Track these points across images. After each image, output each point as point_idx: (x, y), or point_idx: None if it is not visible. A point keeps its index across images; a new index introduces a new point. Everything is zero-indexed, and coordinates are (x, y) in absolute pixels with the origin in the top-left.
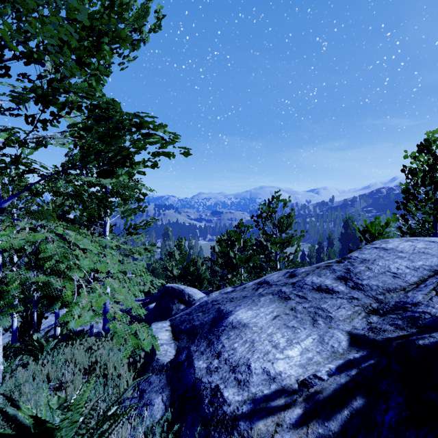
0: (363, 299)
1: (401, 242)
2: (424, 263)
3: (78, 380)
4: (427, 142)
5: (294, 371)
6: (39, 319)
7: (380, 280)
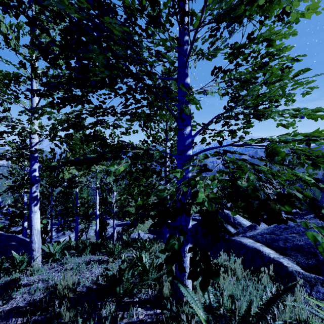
0: None
1: None
2: None
3: (220, 277)
4: None
5: None
6: (104, 225)
7: None
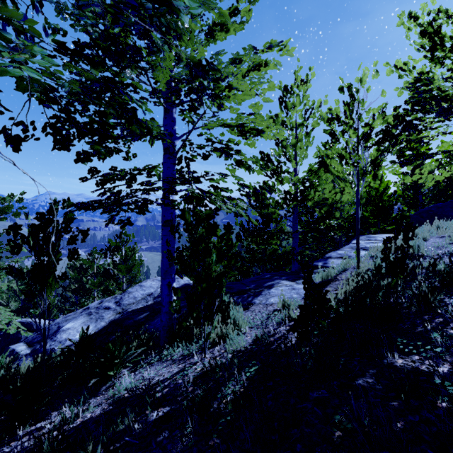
0: (118, 309)
1: (150, 281)
2: (148, 291)
3: None
4: (193, 219)
5: None
6: None
7: (129, 301)
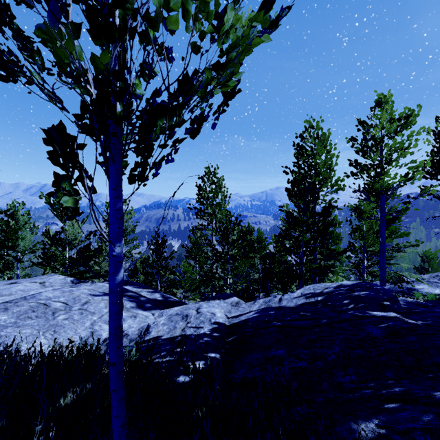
0: None
1: None
2: None
3: None
4: None
5: (439, 292)
6: None
7: None
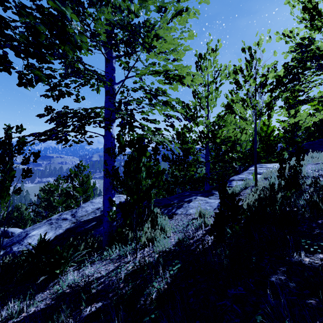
0: (73, 220)
1: (98, 199)
2: (97, 206)
3: None
4: (132, 153)
5: None
6: None
7: (82, 214)
